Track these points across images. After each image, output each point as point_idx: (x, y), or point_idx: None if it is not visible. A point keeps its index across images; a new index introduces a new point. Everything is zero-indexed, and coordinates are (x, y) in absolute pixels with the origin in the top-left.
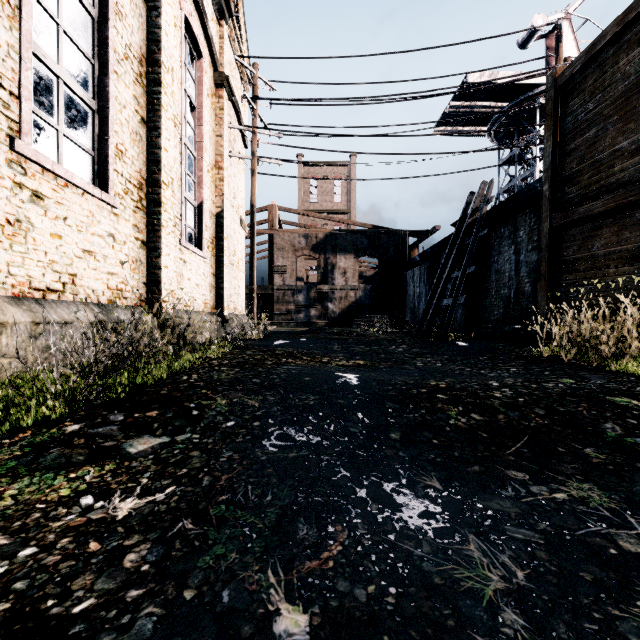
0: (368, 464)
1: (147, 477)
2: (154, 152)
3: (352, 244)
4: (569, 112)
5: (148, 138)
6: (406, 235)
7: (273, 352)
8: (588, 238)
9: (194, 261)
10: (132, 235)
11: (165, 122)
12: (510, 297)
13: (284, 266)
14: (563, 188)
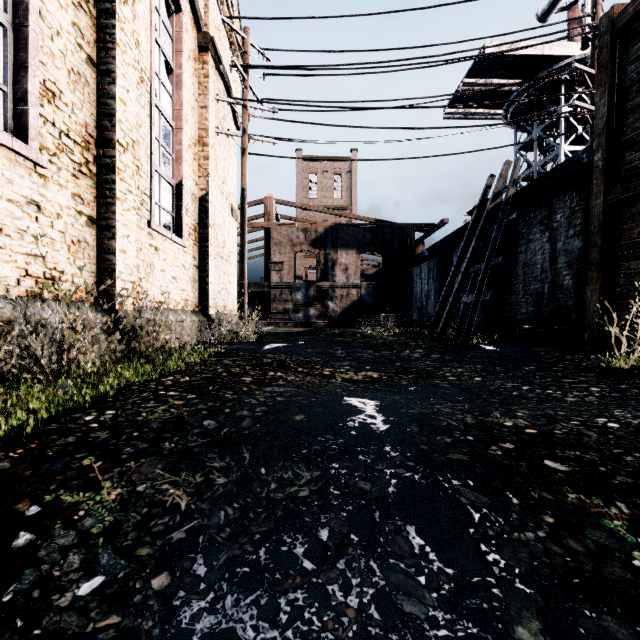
0: None
1: None
2: (106, 103)
3: (354, 239)
4: (632, 59)
5: (98, 85)
6: (412, 229)
7: (259, 361)
8: None
9: (170, 249)
10: (72, 207)
11: (122, 66)
12: (543, 293)
13: (281, 262)
14: (623, 155)
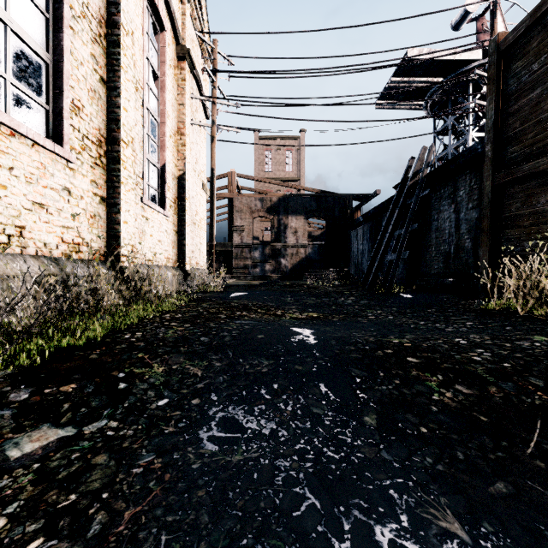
0: (343, 478)
1: (8, 514)
2: (113, 111)
3: (302, 207)
4: (512, 75)
5: (108, 97)
6: (350, 199)
7: (228, 305)
8: (532, 195)
9: (156, 219)
10: (90, 190)
11: (125, 83)
12: (450, 252)
13: (242, 226)
14: (505, 148)
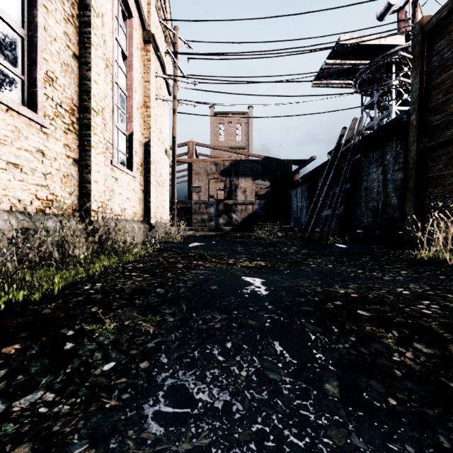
0: None
1: None
2: (85, 83)
3: (250, 170)
4: (435, 53)
5: (80, 71)
6: (290, 163)
7: (186, 254)
8: None
9: (125, 179)
10: (63, 153)
11: (95, 59)
12: (378, 208)
13: (199, 186)
14: (429, 117)
